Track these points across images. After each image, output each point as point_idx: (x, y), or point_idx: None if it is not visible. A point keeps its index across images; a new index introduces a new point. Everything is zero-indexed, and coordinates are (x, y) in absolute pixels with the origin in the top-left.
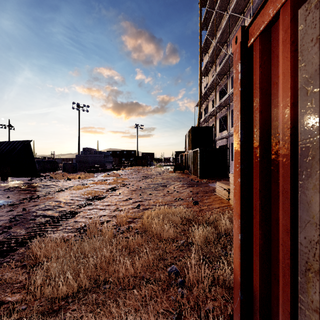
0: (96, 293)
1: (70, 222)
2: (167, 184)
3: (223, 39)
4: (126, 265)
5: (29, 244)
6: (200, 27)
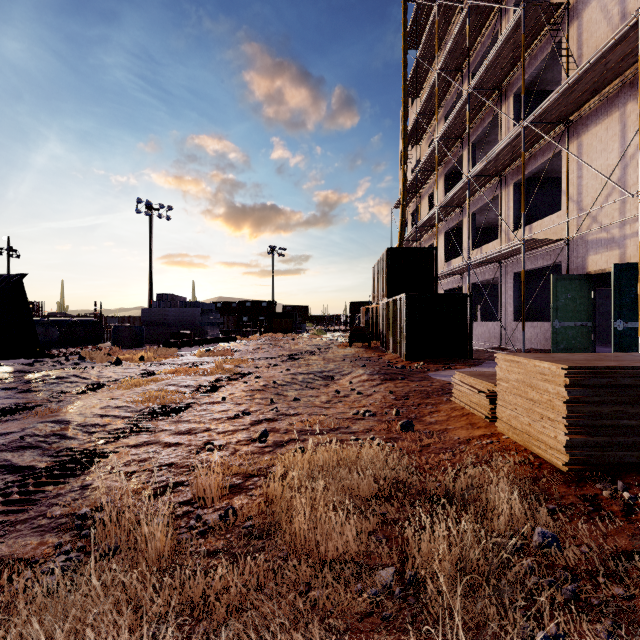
0: None
1: (70, 489)
2: (335, 374)
3: (453, 62)
4: None
5: None
6: (403, 42)
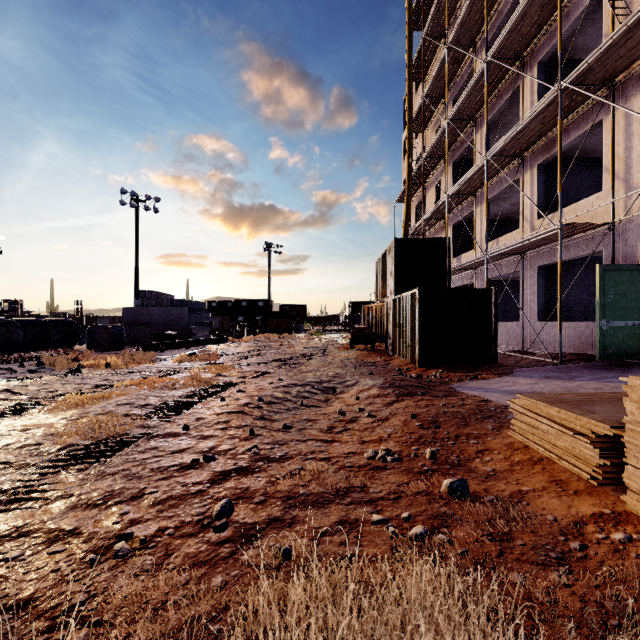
0: None
1: None
2: (336, 385)
3: (466, 35)
4: None
5: None
6: (408, 20)
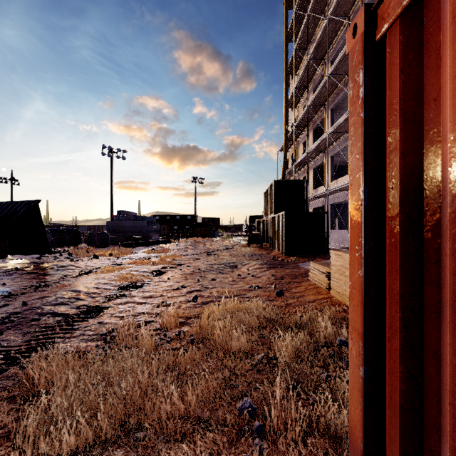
0: (122, 448)
1: (92, 323)
2: (238, 264)
3: (318, 54)
4: (172, 398)
5: (23, 363)
6: (285, 38)
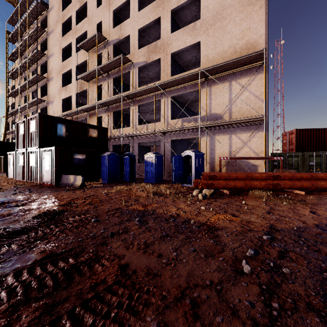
0: None
1: None
2: None
3: (25, 87)
4: None
5: None
6: (6, 61)
